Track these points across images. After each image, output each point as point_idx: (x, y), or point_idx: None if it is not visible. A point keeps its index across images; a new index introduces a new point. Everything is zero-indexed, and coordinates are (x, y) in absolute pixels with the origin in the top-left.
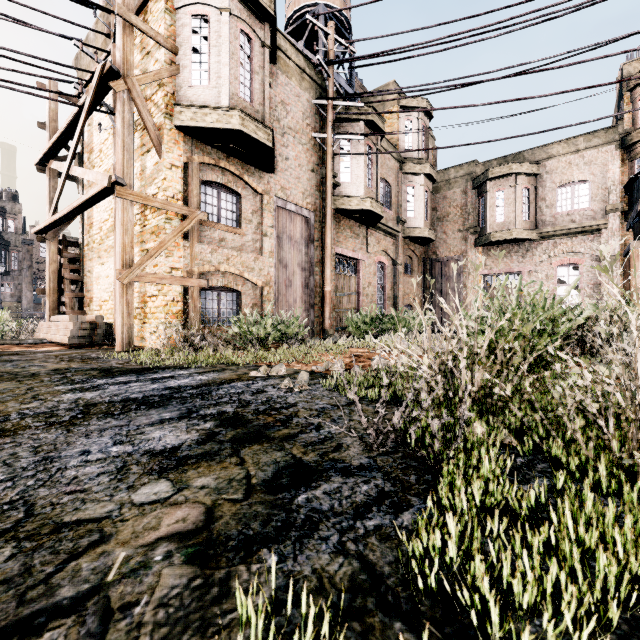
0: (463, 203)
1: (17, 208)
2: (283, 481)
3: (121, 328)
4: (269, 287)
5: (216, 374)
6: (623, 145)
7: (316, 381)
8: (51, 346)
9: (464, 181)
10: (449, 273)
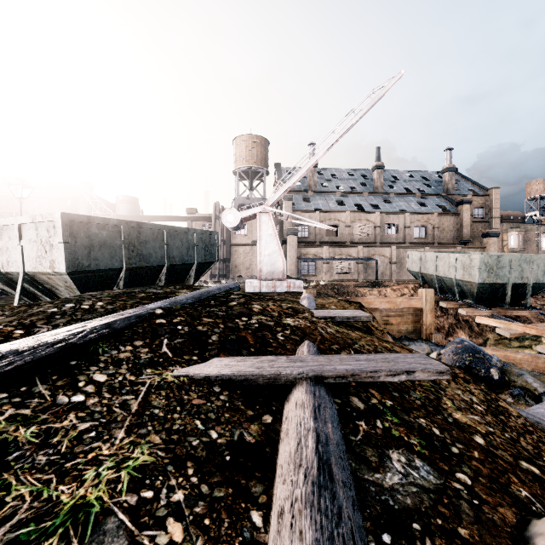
0: None
1: None
2: None
3: None
4: None
5: None
6: None
7: None
8: None
9: None
10: None
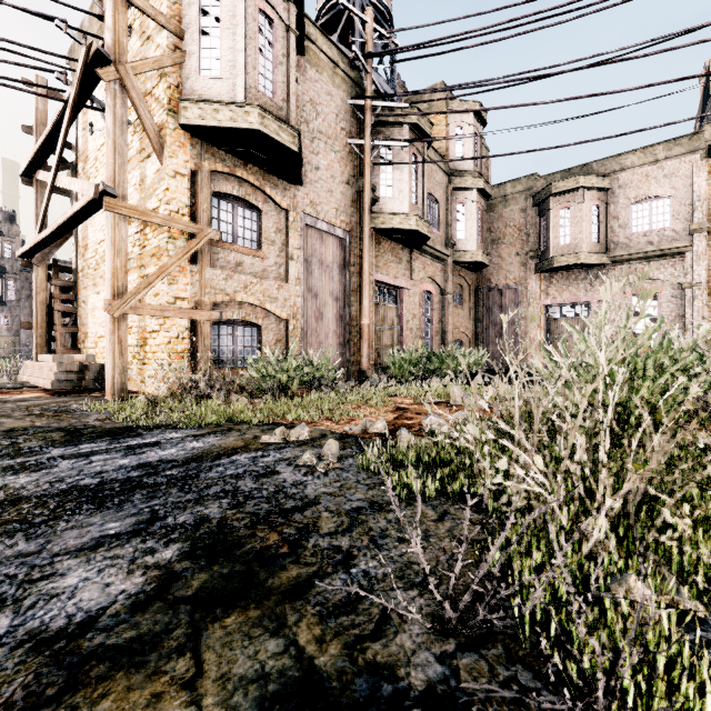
0: (521, 223)
1: (14, 230)
2: None
3: (112, 371)
4: (296, 320)
5: (217, 438)
6: (710, 154)
7: (349, 452)
8: (32, 392)
9: (523, 197)
10: (505, 303)
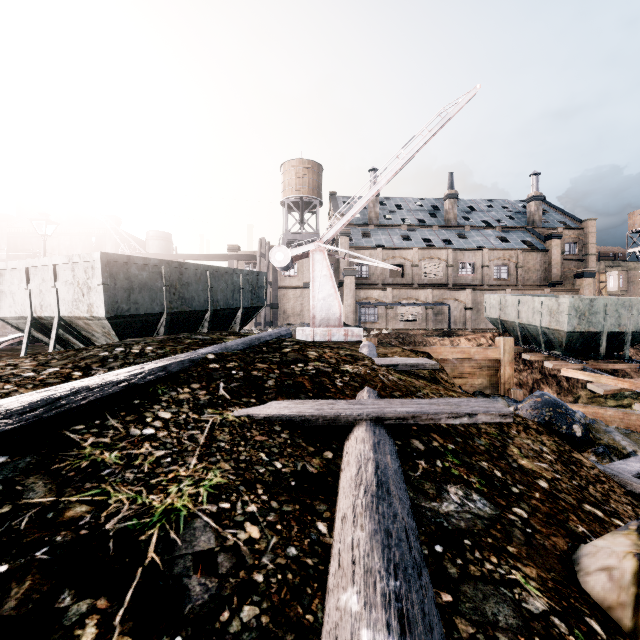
0: None
1: None
2: None
3: None
4: None
5: None
6: None
7: None
8: None
9: None
10: None
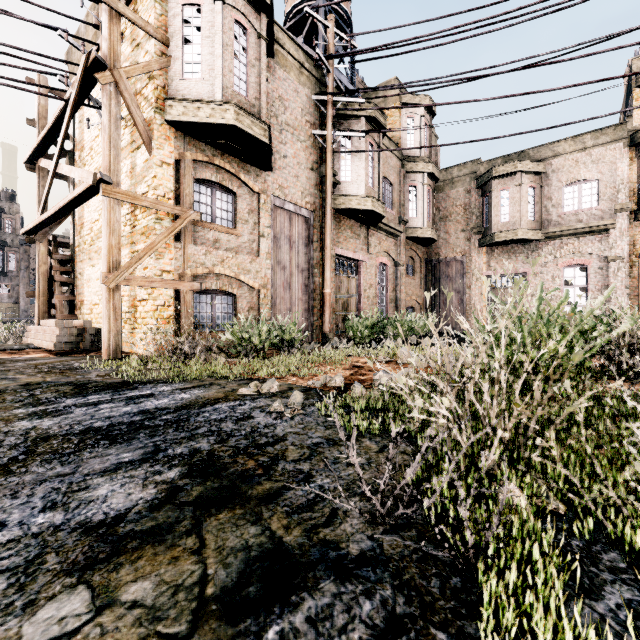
0: (466, 202)
1: (14, 208)
2: (251, 590)
3: (107, 335)
4: (266, 290)
5: (201, 391)
6: (632, 142)
7: (311, 401)
8: (37, 352)
9: (467, 180)
10: (452, 274)
